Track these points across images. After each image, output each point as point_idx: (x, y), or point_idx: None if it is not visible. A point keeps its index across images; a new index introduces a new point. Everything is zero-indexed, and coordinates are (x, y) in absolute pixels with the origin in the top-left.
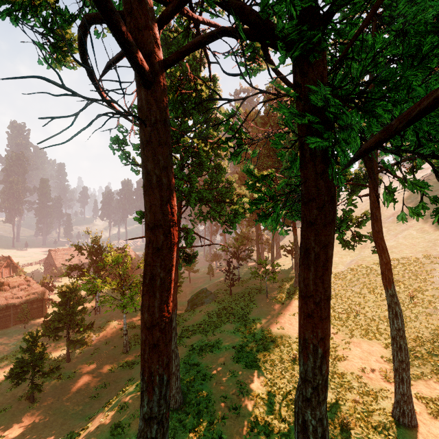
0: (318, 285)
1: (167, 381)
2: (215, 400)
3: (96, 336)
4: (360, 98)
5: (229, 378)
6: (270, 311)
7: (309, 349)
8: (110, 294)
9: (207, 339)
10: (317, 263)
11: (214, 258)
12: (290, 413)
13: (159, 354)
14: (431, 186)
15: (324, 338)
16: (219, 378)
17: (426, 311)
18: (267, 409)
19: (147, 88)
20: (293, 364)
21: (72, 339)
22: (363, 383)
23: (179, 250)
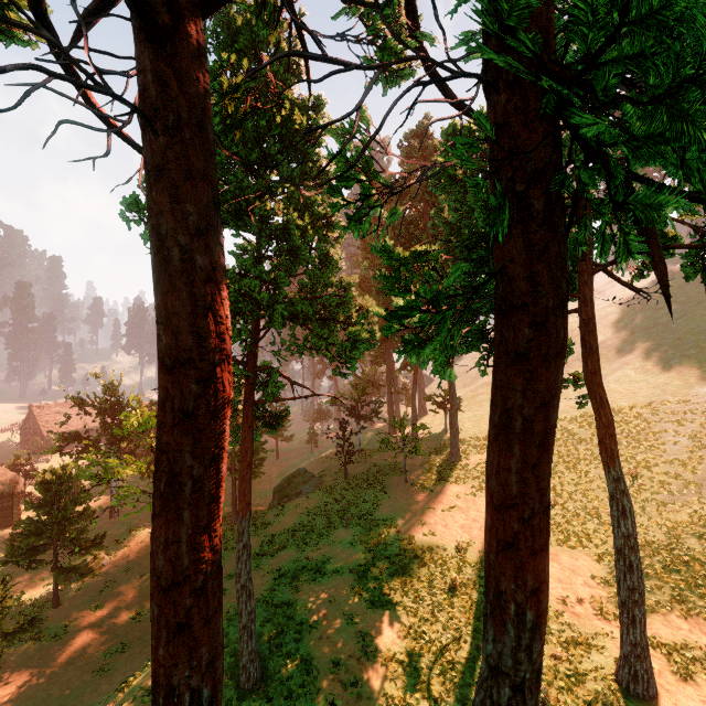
0: (529, 483)
1: (211, 698)
2: (319, 671)
3: (110, 557)
4: (627, 86)
5: (343, 628)
6: (411, 505)
7: (507, 612)
8: (139, 481)
9: (306, 557)
10: (527, 440)
11: (318, 417)
12: (449, 686)
13: (191, 646)
14: (654, 302)
15: (537, 590)
16: (327, 629)
17: (658, 499)
18: (409, 682)
19: (156, 45)
20: (452, 596)
21: (65, 564)
22: (566, 623)
23: (256, 405)
